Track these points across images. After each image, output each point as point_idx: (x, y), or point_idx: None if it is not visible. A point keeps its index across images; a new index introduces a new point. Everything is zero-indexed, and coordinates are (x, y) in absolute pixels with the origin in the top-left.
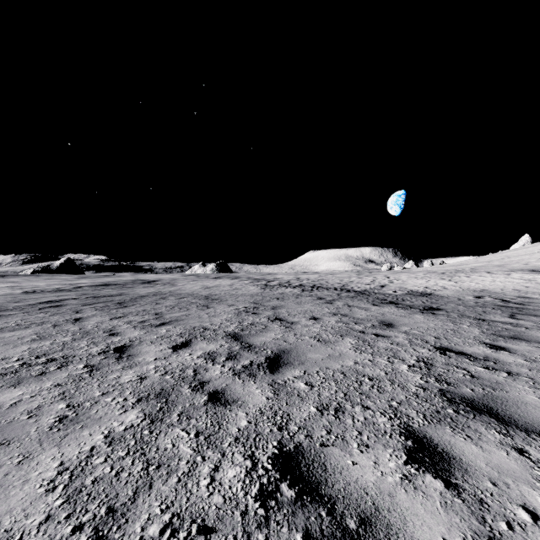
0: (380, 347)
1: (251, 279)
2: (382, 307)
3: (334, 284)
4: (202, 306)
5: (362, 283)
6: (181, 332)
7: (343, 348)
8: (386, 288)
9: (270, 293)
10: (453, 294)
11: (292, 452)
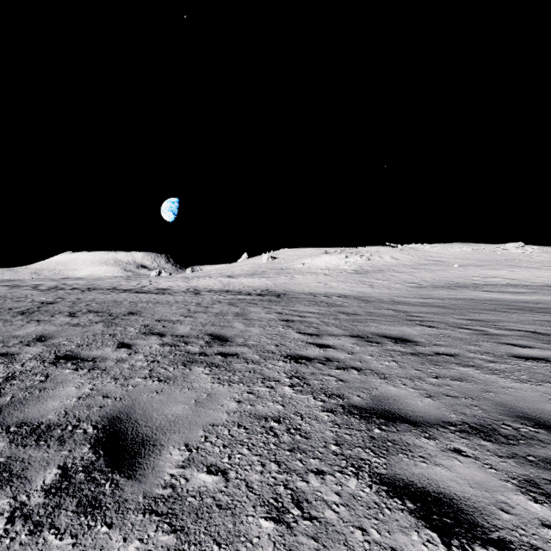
0: (130, 300)
1: (2, 286)
2: (137, 294)
3: (107, 287)
4: (18, 299)
5: (130, 285)
6: (40, 303)
7: (118, 301)
8: (145, 288)
9: (56, 293)
10: (179, 289)
11: (109, 306)
